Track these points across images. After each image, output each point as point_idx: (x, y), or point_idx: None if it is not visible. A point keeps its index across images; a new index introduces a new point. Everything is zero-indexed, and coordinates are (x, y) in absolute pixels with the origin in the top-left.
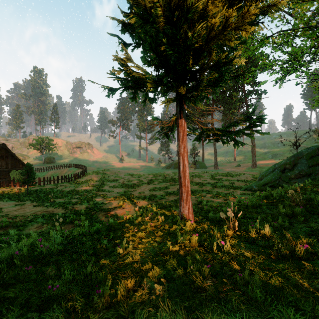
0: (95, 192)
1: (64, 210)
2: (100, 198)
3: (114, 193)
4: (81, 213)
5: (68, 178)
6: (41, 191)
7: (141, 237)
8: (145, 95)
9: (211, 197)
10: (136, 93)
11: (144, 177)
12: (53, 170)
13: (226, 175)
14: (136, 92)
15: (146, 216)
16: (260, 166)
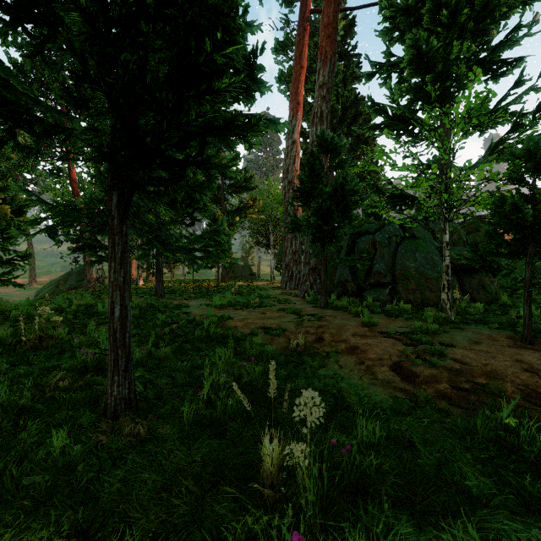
0: None
1: None
2: None
3: None
4: None
5: None
6: None
7: None
8: None
9: None
10: None
11: None
12: None
13: None
14: None
15: None
16: (43, 283)
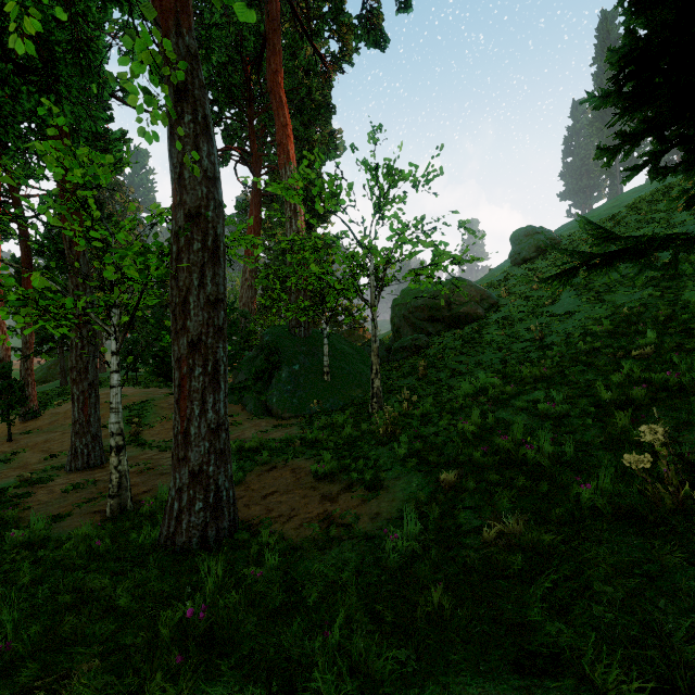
0: None
1: None
2: None
3: None
4: None
5: None
6: None
7: None
8: None
9: None
10: None
11: None
12: None
13: None
14: None
15: None
16: None
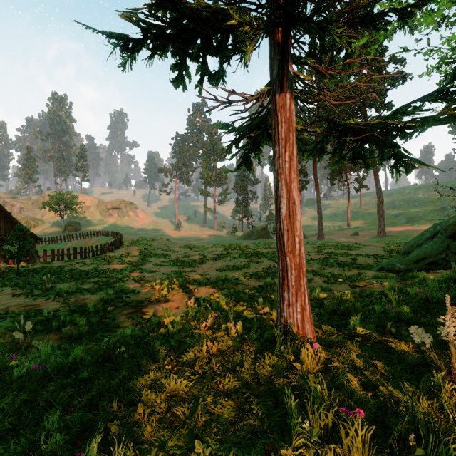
0: (128, 272)
1: (61, 303)
2: (133, 283)
3: (158, 275)
4: (87, 310)
5: (91, 251)
6: (43, 270)
7: (177, 394)
8: (201, 70)
9: (323, 281)
10: (183, 68)
11: (209, 251)
12: (75, 241)
13: (340, 247)
14: (183, 63)
15: (205, 320)
16: (392, 234)
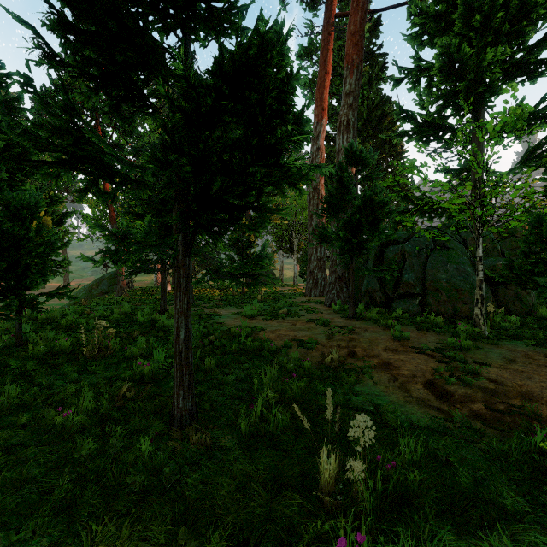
0: None
1: None
2: None
3: None
4: None
5: None
6: None
7: None
8: None
9: None
10: None
11: None
12: None
13: None
14: None
15: None
16: (76, 286)
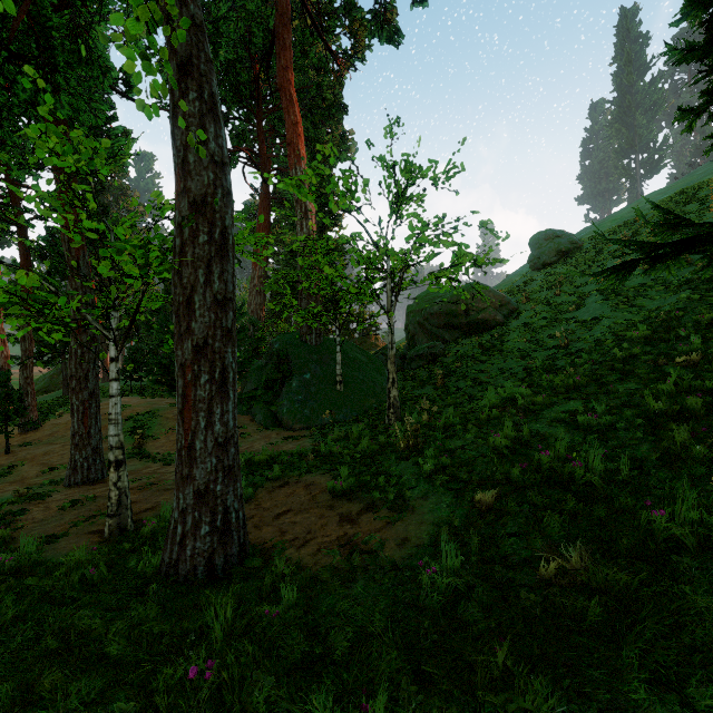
0: None
1: None
2: None
3: None
4: None
5: None
6: None
7: None
8: None
9: None
10: None
11: None
12: None
13: None
14: None
15: None
16: None
